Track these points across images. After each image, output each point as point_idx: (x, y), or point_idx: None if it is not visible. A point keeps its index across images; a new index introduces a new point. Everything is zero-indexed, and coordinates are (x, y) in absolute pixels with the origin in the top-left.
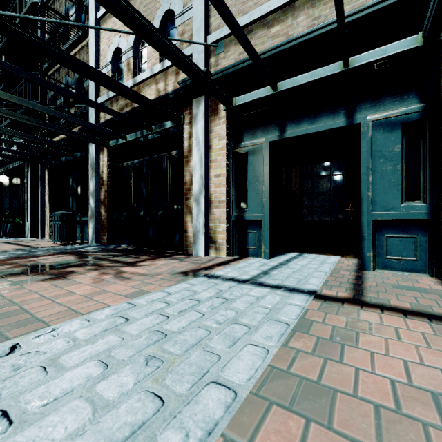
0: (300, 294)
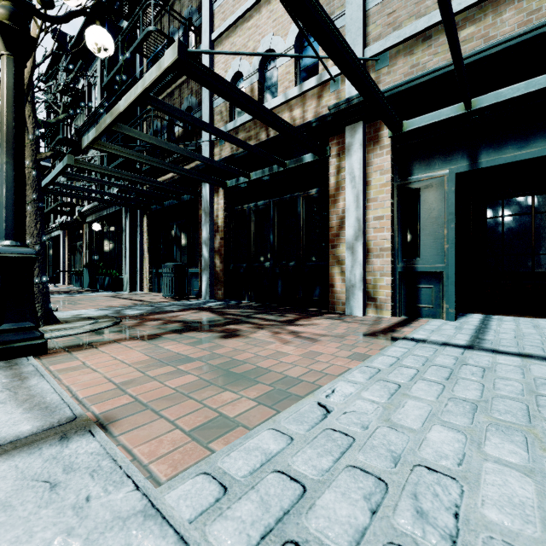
0: None
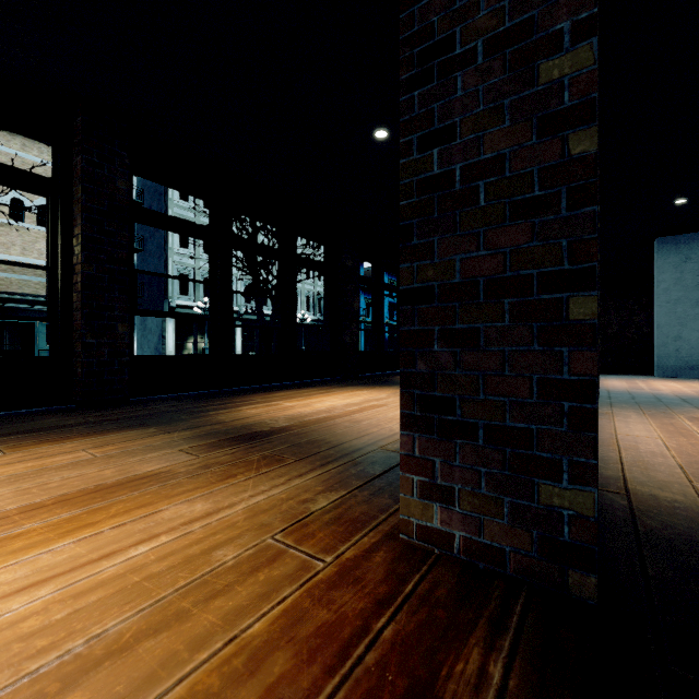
0: None
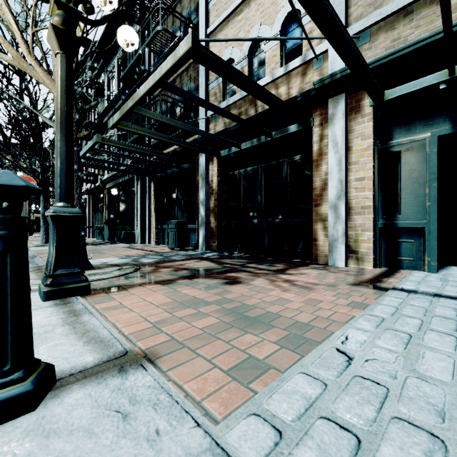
0: None
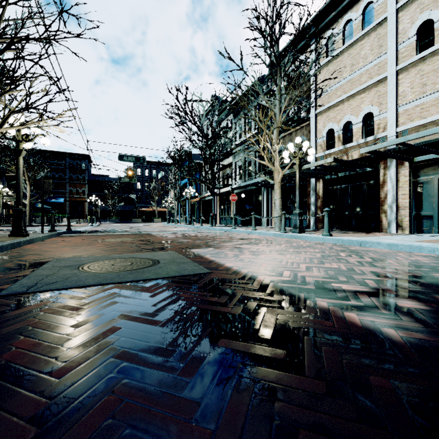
0: None
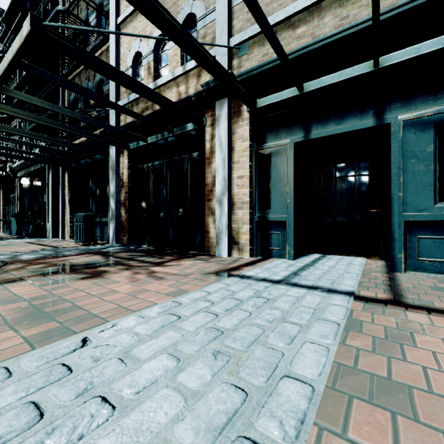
0: (338, 295)
